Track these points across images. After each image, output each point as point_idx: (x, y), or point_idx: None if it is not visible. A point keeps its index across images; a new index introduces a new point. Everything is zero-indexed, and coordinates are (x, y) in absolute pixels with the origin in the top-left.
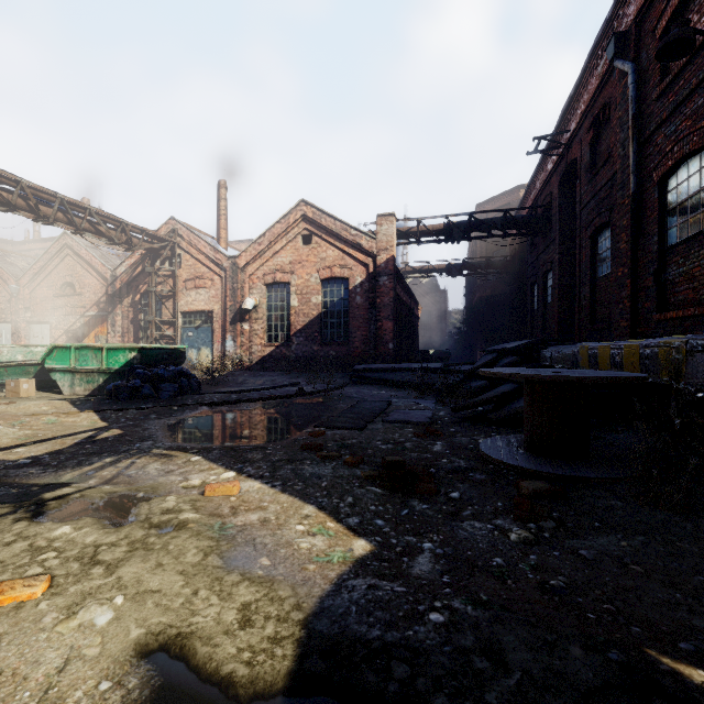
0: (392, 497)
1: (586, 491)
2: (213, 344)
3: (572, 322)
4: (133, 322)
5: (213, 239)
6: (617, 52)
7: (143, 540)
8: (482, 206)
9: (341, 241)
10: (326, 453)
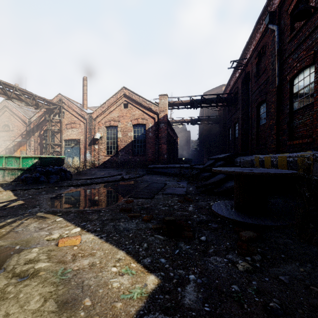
0: (169, 241)
1: (270, 233)
2: (80, 155)
3: (247, 146)
4: (40, 144)
5: (81, 105)
6: (270, 20)
7: (3, 289)
8: (206, 93)
9: (142, 107)
10: (133, 214)
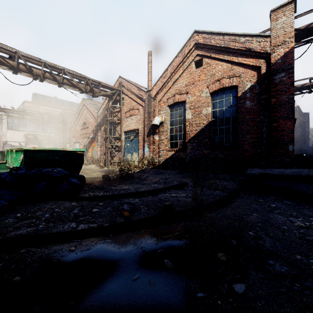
0: None
1: None
2: (138, 150)
3: None
4: (105, 139)
5: (146, 89)
6: None
7: None
8: None
9: (229, 53)
10: None
